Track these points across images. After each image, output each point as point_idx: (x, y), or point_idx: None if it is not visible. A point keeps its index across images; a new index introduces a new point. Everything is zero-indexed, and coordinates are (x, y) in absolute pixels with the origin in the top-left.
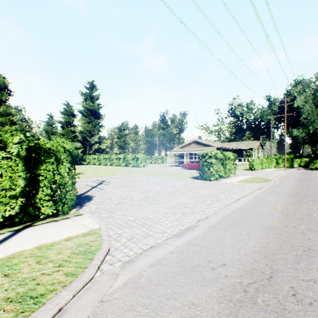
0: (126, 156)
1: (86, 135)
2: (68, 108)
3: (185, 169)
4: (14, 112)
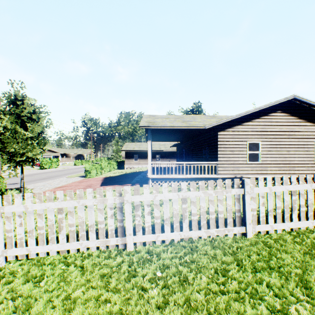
0: None
1: None
2: None
3: (37, 166)
4: None
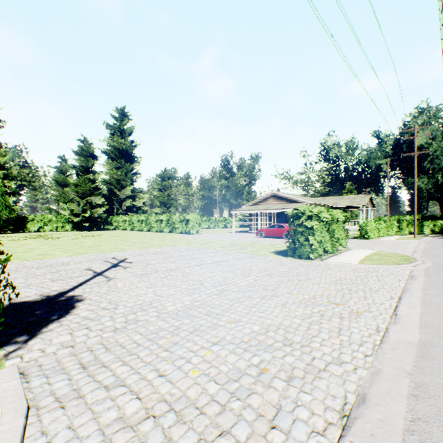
0: (171, 218)
1: (114, 187)
2: (85, 145)
3: (260, 237)
4: (4, 151)
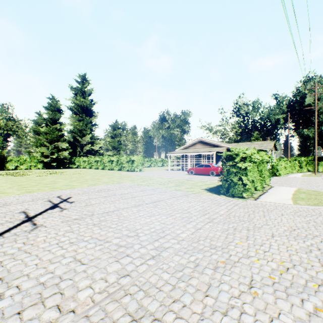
0: (120, 159)
1: (77, 135)
2: (53, 102)
3: (191, 174)
4: None
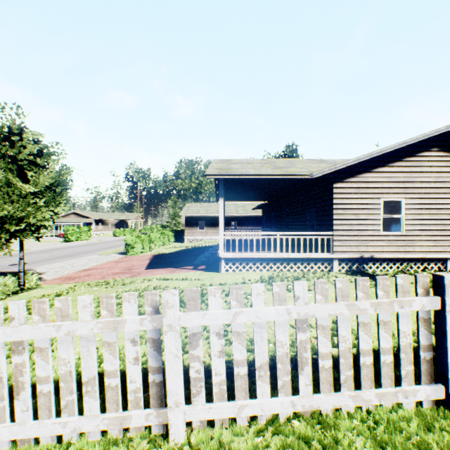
0: None
1: None
2: None
3: (61, 238)
4: None
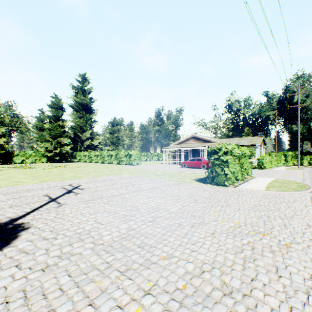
0: (118, 153)
1: (77, 131)
2: (56, 100)
3: (184, 167)
4: None
